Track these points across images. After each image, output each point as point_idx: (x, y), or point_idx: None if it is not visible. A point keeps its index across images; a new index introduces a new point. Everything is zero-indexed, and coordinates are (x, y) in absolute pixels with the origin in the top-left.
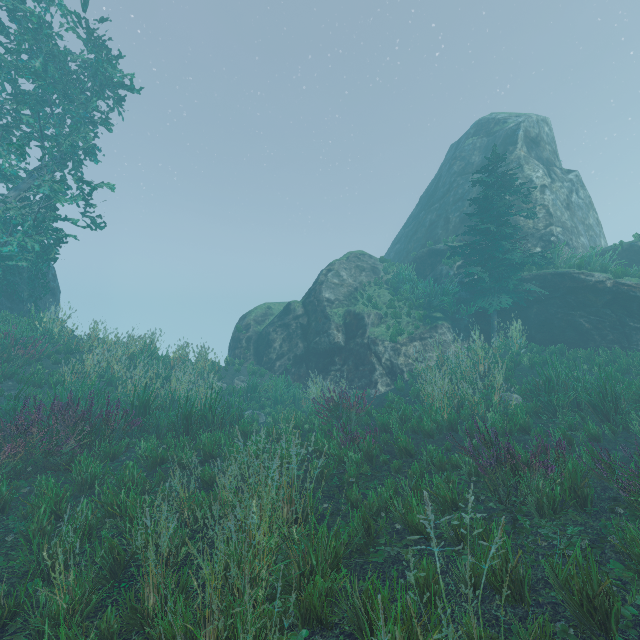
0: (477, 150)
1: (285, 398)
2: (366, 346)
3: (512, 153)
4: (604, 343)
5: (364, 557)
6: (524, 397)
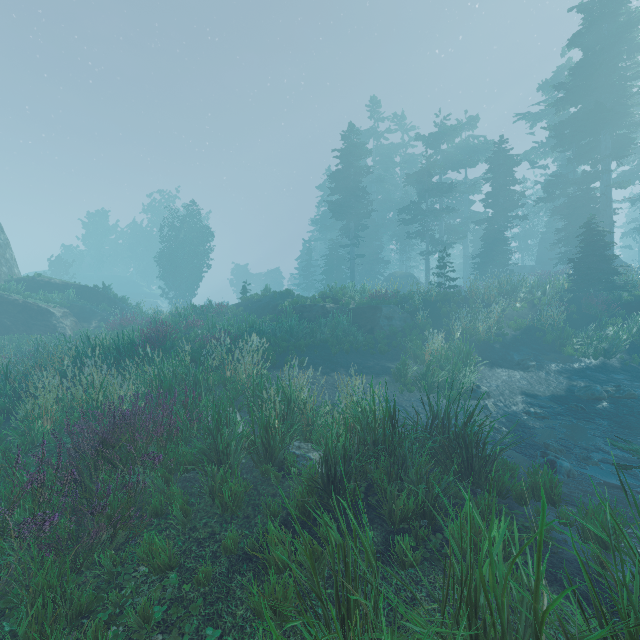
0: None
1: None
2: None
3: None
4: (19, 332)
5: None
6: None
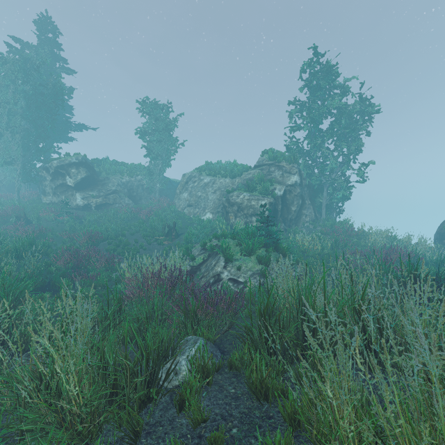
0: None
1: None
2: None
3: None
4: None
5: None
6: None
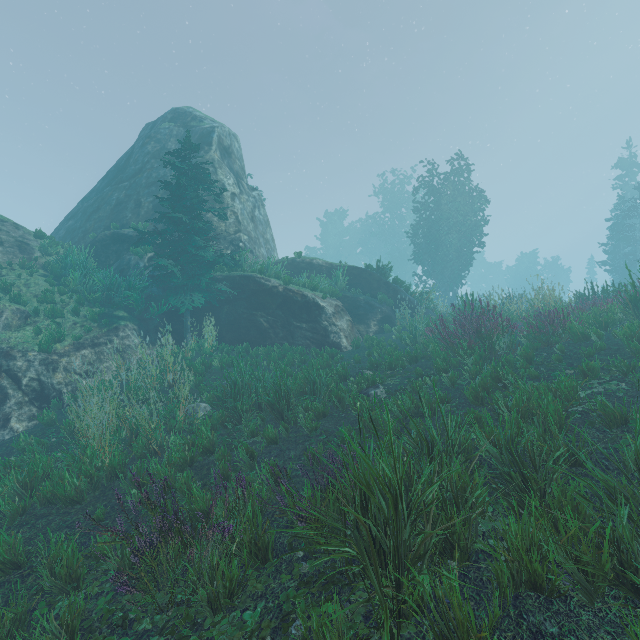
0: (174, 137)
1: None
2: None
3: (208, 153)
4: (278, 340)
5: None
6: (213, 404)
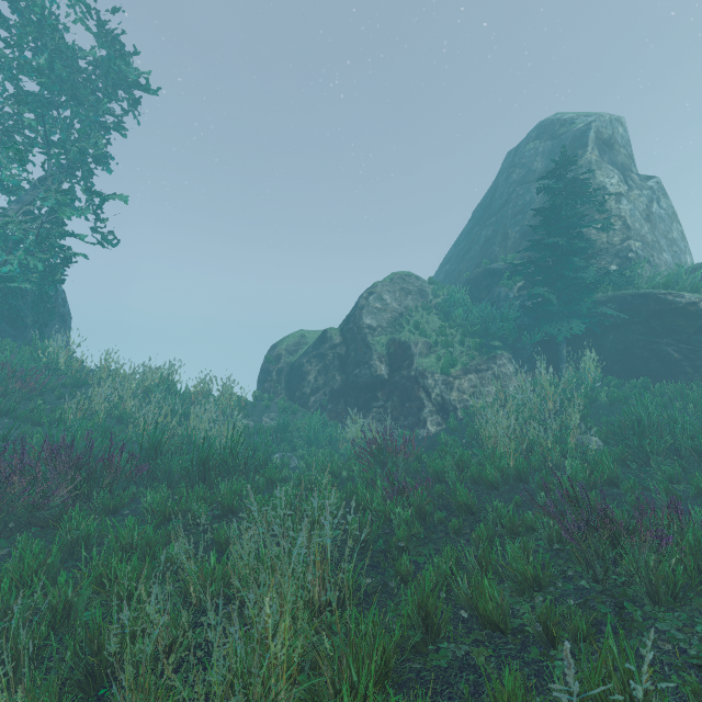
0: (540, 155)
1: (320, 439)
2: (413, 379)
3: (581, 157)
4: (697, 376)
5: (421, 659)
6: (605, 440)
